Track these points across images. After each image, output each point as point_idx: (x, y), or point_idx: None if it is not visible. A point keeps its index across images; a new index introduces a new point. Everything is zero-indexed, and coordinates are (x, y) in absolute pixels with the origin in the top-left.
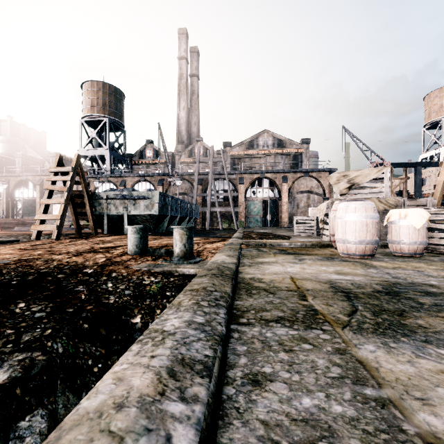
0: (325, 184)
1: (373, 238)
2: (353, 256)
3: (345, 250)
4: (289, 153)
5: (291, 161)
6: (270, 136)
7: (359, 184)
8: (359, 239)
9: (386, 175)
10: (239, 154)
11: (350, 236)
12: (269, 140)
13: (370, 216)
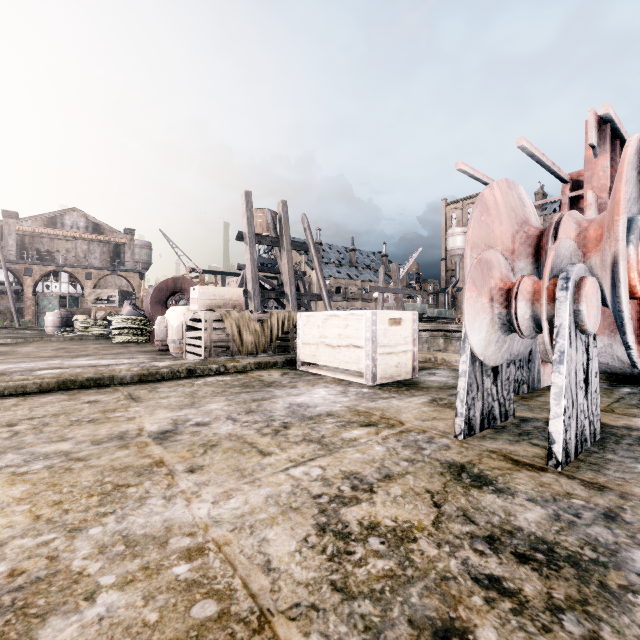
0: (136, 285)
1: (58, 326)
2: (50, 333)
3: (47, 331)
4: (109, 242)
5: (111, 250)
6: (82, 216)
7: (102, 297)
8: (51, 327)
9: (117, 294)
10: (33, 231)
11: (48, 325)
12: (81, 221)
13: (56, 318)
